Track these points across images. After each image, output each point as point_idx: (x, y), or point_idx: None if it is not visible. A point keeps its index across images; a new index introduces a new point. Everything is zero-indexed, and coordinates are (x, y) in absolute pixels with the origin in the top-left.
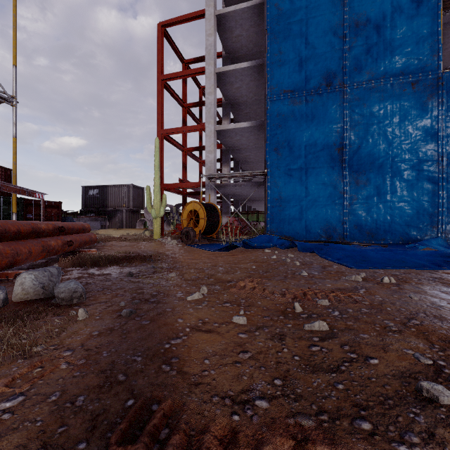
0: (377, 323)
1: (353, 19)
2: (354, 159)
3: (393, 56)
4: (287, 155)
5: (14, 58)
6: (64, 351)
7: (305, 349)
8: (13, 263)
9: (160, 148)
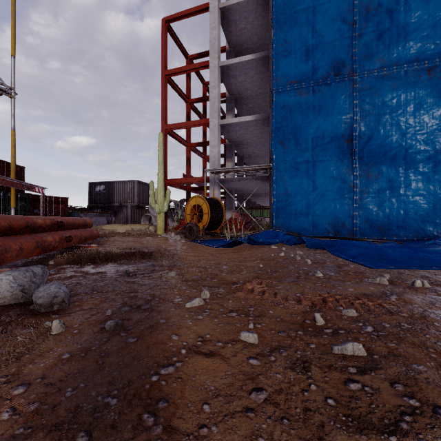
0: (429, 345)
1: (363, 4)
2: (364, 151)
3: (407, 41)
4: (294, 148)
5: (12, 49)
6: (15, 387)
7: (340, 386)
8: (0, 260)
9: (164, 143)
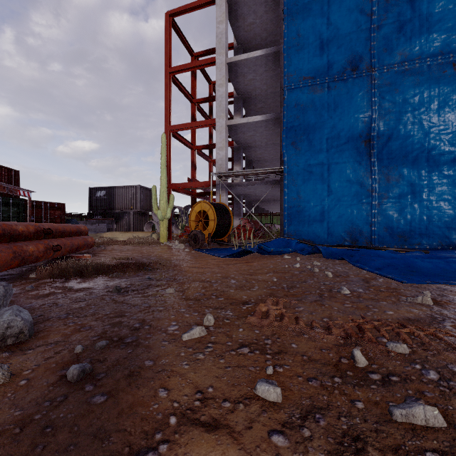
0: None
1: None
2: (383, 152)
3: (430, 33)
4: (307, 150)
5: None
6: None
7: None
8: None
9: (168, 145)
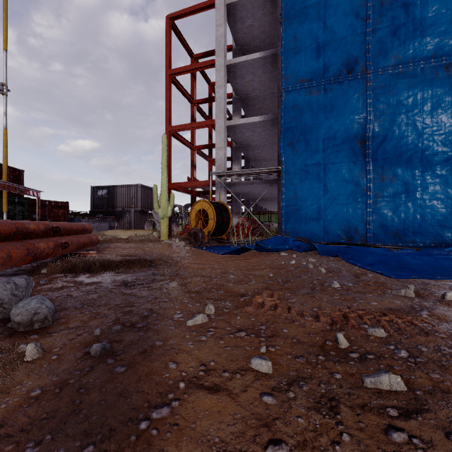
0: None
1: None
2: (378, 152)
3: (424, 37)
4: (304, 150)
5: (4, 42)
6: None
7: (380, 436)
8: None
9: (168, 145)
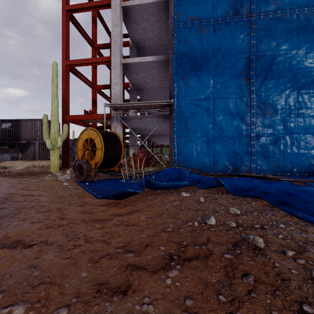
0: None
1: None
2: (261, 89)
3: None
4: (194, 85)
5: None
6: None
7: None
8: None
9: (65, 78)
